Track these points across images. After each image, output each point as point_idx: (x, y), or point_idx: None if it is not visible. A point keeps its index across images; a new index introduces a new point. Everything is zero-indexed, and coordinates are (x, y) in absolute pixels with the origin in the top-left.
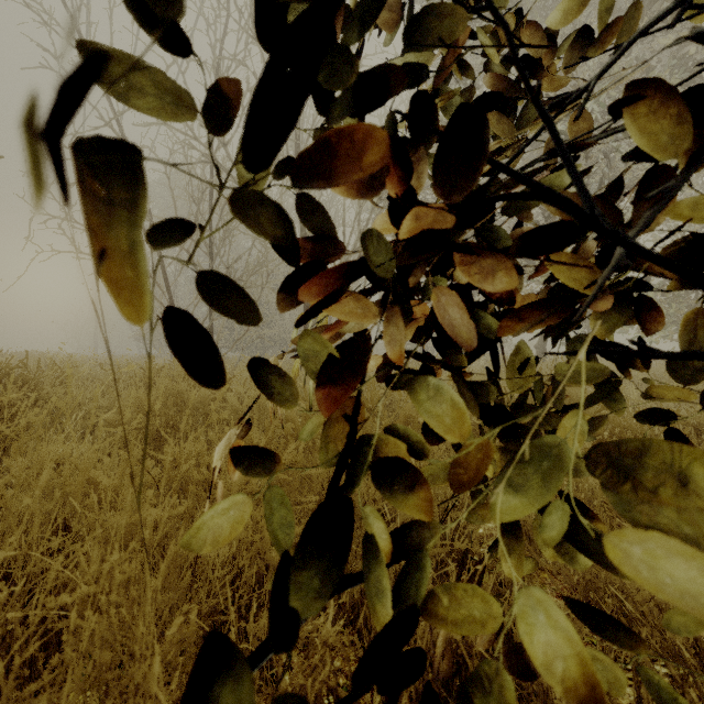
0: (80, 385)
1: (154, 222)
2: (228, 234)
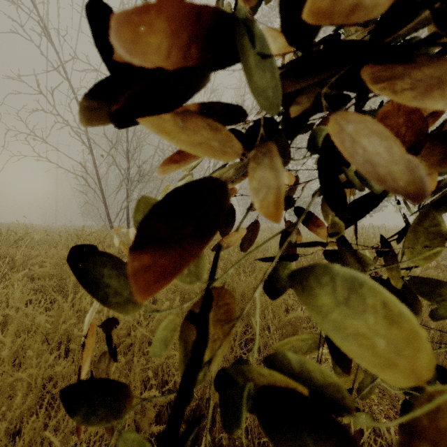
0: (28, 246)
1: (89, 137)
2: (139, 145)
